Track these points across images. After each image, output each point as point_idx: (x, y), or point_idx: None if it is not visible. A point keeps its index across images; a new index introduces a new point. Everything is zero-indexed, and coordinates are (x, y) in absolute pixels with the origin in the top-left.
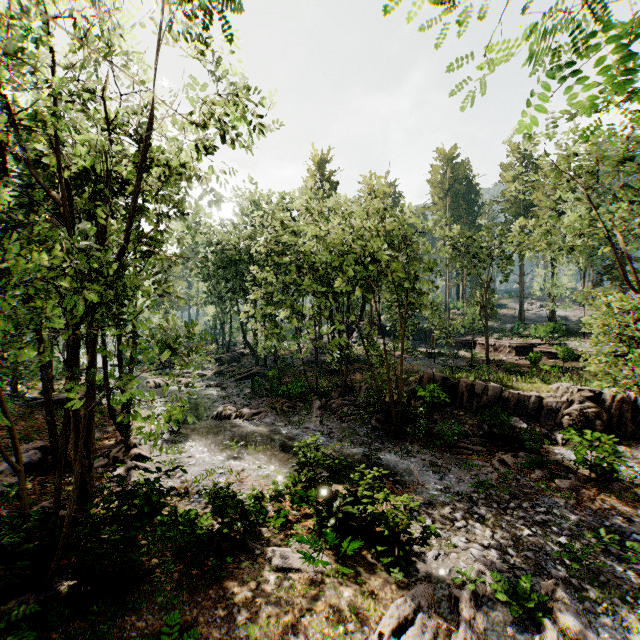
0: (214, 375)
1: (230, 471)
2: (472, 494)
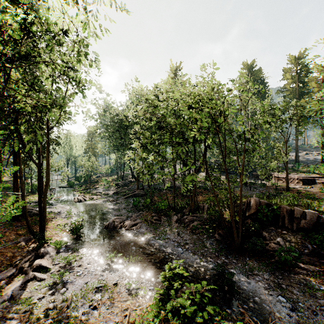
0: (113, 194)
1: (106, 286)
2: None
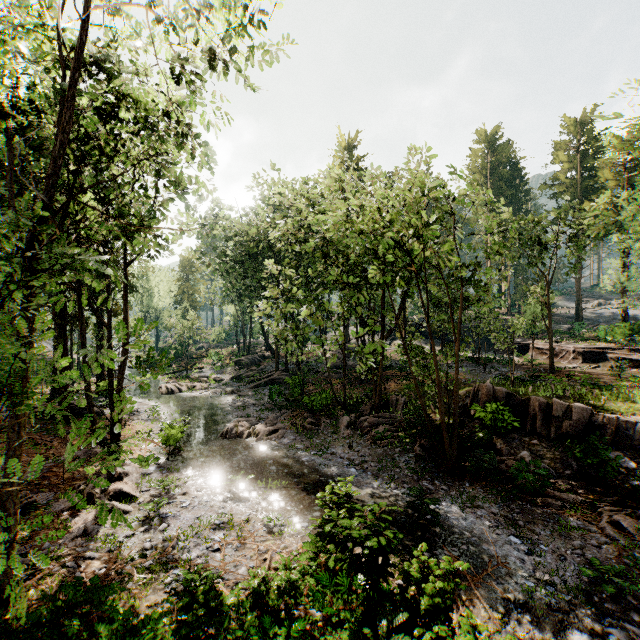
0: (232, 380)
1: (231, 522)
2: (588, 588)
